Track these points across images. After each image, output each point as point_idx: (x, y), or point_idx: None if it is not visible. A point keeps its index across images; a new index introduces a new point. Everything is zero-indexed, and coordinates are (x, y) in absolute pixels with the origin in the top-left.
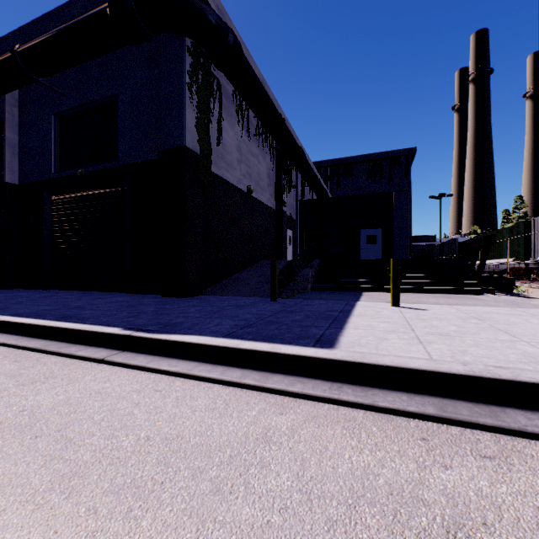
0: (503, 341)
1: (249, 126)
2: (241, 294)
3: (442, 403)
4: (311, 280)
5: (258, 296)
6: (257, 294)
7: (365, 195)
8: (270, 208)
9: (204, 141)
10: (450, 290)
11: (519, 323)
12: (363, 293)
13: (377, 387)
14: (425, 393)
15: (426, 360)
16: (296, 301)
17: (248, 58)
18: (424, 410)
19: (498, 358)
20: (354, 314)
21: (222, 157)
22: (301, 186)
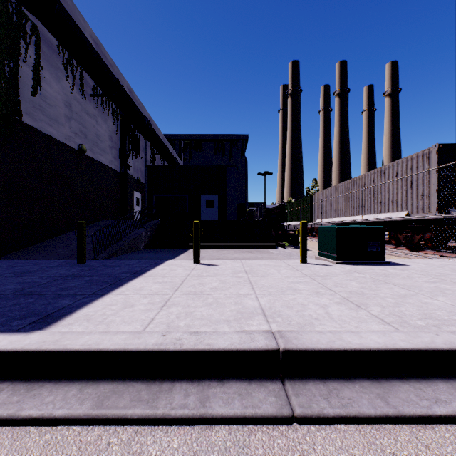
0: (239, 296)
1: (84, 85)
2: (54, 256)
3: (112, 392)
4: (145, 239)
5: (73, 258)
6: (73, 256)
7: (205, 167)
8: (114, 170)
9: (1, 83)
10: (255, 245)
11: (271, 275)
12: (188, 250)
13: (56, 380)
14: (109, 378)
15: (129, 335)
16: (106, 263)
17: (74, 12)
18: (73, 412)
19: (212, 318)
20: (145, 275)
21: (42, 109)
22: (151, 153)
